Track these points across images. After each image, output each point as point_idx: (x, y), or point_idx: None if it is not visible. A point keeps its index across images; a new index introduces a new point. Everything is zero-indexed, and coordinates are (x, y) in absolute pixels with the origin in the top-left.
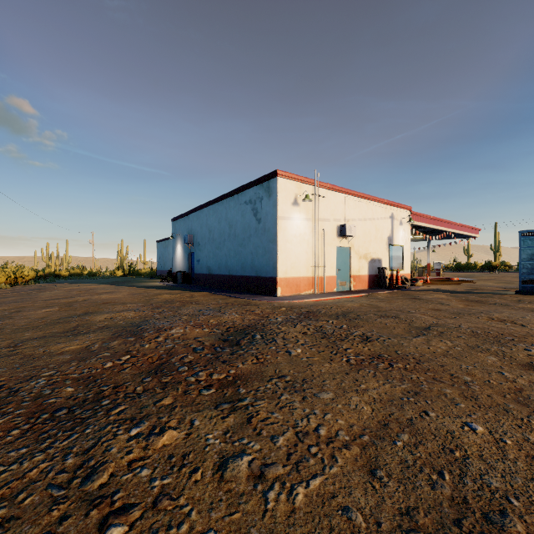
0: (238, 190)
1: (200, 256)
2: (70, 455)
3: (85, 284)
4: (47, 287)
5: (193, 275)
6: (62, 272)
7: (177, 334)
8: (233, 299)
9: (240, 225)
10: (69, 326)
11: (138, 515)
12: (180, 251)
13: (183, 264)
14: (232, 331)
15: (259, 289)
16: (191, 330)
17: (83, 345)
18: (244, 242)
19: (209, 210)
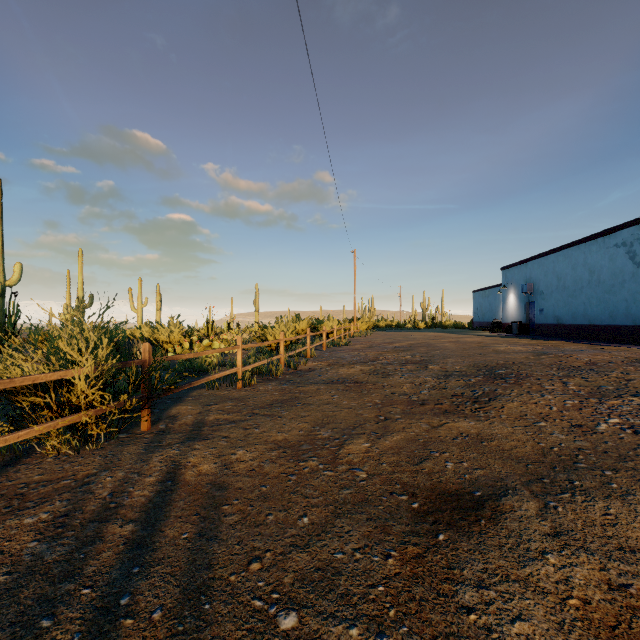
0: (603, 233)
1: (544, 305)
2: (590, 373)
3: (423, 332)
4: (399, 333)
5: (532, 326)
6: (380, 323)
7: (584, 356)
8: (605, 346)
9: (607, 271)
10: (489, 350)
11: (638, 380)
12: (513, 301)
13: (517, 314)
14: (632, 359)
15: (639, 339)
16: (593, 356)
17: (521, 356)
18: (614, 288)
19: (556, 256)
